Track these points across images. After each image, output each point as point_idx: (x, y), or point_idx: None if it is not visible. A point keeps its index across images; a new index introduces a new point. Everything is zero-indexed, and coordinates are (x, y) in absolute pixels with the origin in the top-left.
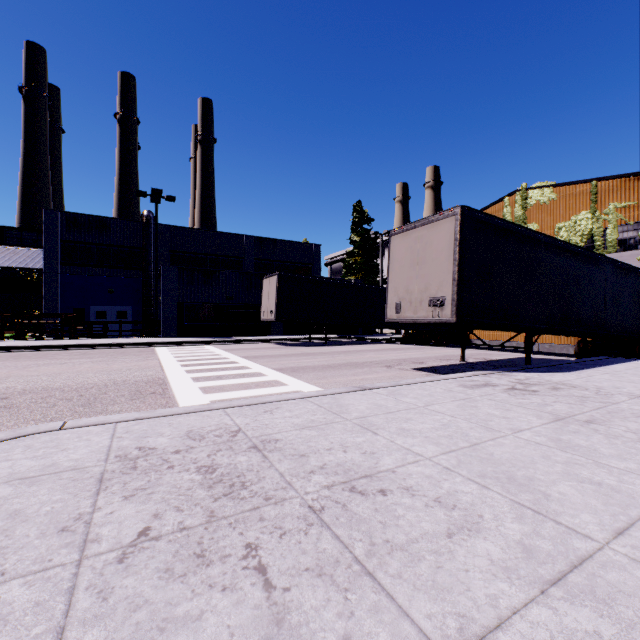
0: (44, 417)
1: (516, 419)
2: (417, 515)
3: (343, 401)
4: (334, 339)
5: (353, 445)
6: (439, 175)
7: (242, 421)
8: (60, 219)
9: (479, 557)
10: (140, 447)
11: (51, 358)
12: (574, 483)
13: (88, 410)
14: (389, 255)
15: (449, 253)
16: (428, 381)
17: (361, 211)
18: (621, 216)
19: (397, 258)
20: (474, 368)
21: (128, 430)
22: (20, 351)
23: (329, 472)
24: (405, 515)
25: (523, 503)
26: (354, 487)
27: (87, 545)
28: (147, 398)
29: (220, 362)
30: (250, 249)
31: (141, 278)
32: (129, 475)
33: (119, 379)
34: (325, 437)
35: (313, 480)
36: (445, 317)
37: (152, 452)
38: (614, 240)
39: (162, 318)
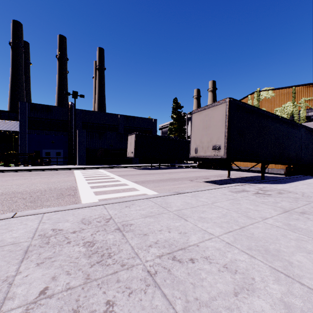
0: (9, 209)
1: (262, 211)
2: (214, 278)
3: (168, 200)
4: (163, 166)
5: (174, 228)
6: (215, 85)
7: (113, 212)
8: (27, 106)
9: (257, 312)
10: (54, 229)
11: (20, 176)
12: (305, 254)
13: (33, 204)
14: (191, 123)
15: (223, 122)
16: (212, 189)
17: (177, 102)
18: (307, 104)
19: (195, 125)
20: (235, 181)
21: (49, 218)
22: (6, 172)
23: (160, 246)
24: (206, 278)
25: (277, 269)
26: (175, 257)
27: (5, 302)
28: (65, 198)
29: (105, 178)
30: (122, 121)
31: (68, 136)
32: (43, 248)
33: (52, 187)
34: (158, 222)
35: (150, 251)
36: (221, 155)
37: (60, 232)
38: (304, 116)
39: (78, 155)
